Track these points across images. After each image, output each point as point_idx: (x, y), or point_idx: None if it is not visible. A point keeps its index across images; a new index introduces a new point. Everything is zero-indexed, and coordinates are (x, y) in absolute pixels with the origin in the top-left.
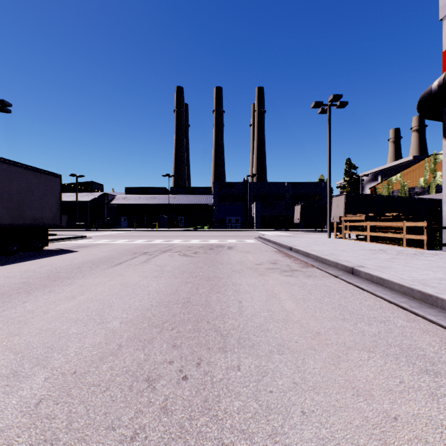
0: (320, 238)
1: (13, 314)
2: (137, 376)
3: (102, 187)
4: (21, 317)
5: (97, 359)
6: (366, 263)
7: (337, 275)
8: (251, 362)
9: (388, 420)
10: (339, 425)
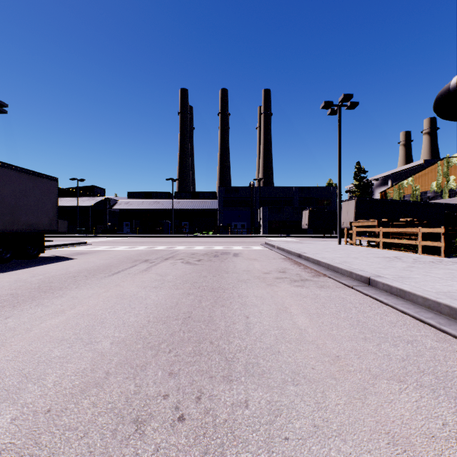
0: (329, 245)
1: None
2: (124, 416)
3: (103, 191)
4: (0, 336)
5: (79, 391)
6: (382, 272)
7: (352, 286)
8: (261, 395)
9: None
10: None
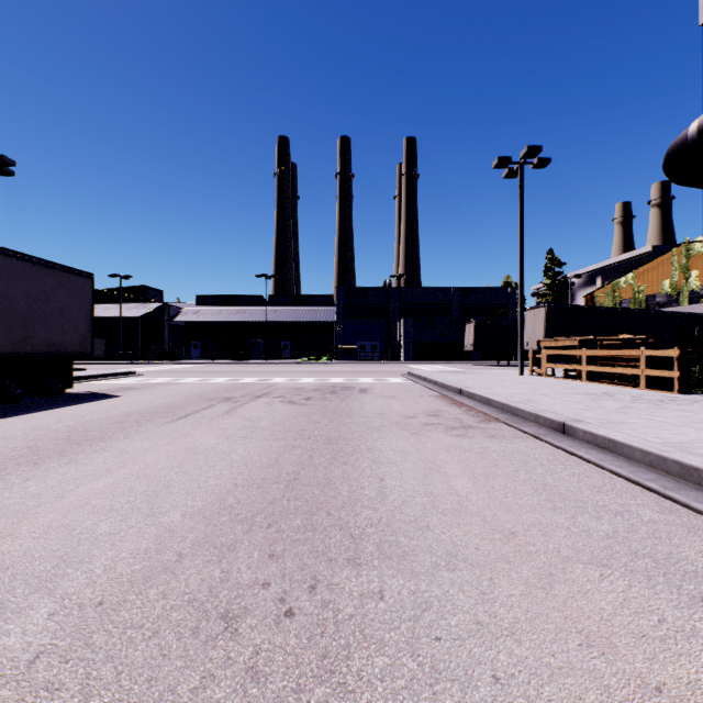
0: (506, 375)
1: (6, 500)
2: (208, 610)
3: (160, 294)
4: (19, 505)
5: (141, 579)
6: (584, 415)
7: (538, 435)
8: (402, 584)
9: (646, 693)
10: (561, 702)
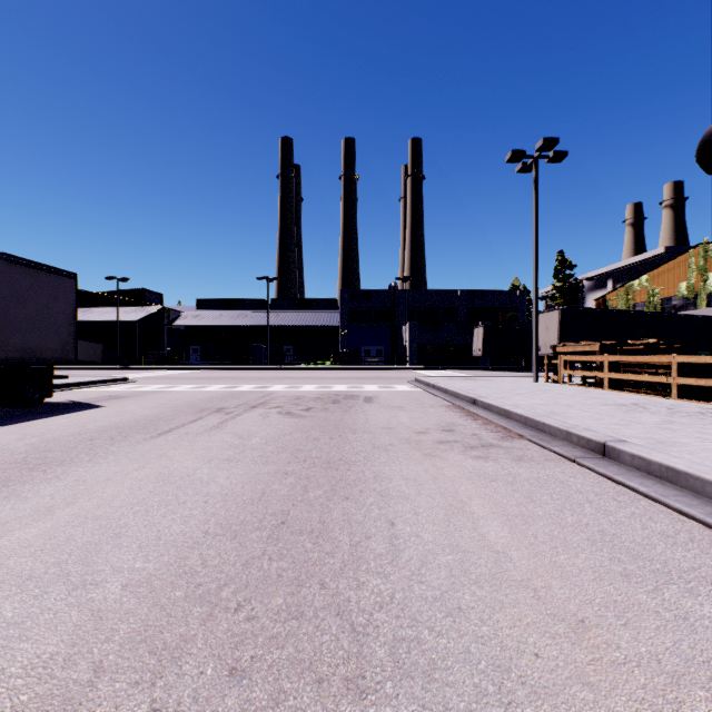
0: (520, 383)
1: None
2: None
3: (159, 297)
4: None
5: None
6: (623, 432)
7: (574, 458)
8: None
9: None
10: None
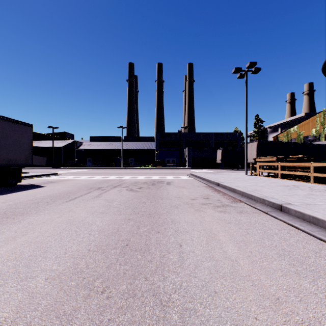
0: (239, 175)
1: None
2: None
3: (72, 136)
4: None
5: None
6: (290, 199)
7: (267, 212)
8: None
9: None
10: None
